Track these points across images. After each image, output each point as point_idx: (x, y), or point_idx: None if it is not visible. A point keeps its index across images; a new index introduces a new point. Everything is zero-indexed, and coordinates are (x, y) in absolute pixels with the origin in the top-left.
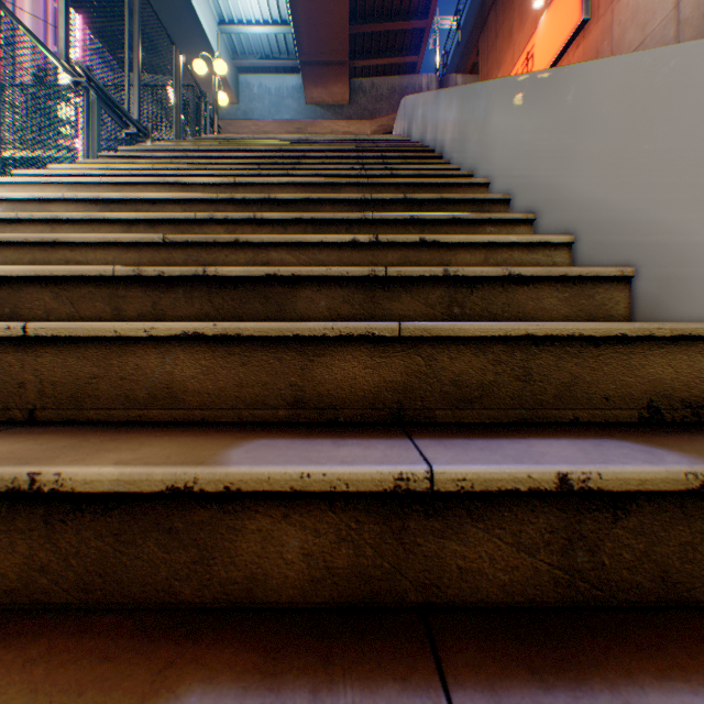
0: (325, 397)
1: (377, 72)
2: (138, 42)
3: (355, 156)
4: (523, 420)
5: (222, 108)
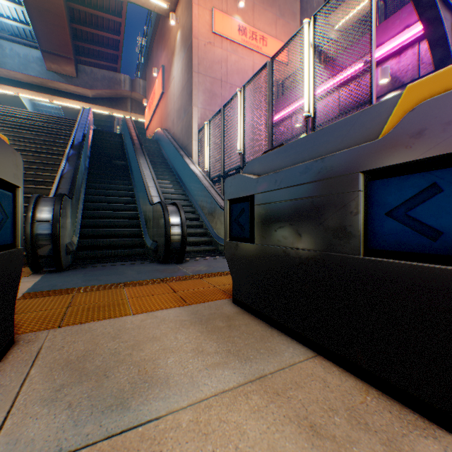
0: None
1: (96, 65)
2: None
3: (44, 139)
4: None
5: None
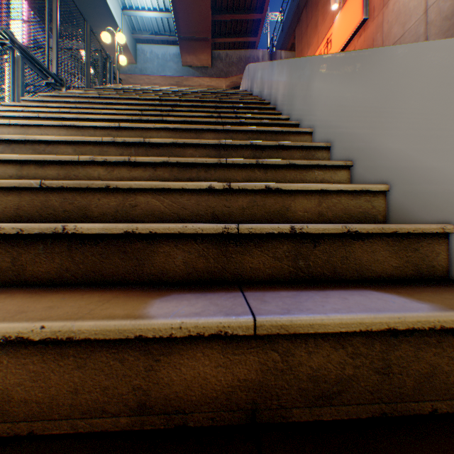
0: (172, 400)
1: (230, 46)
2: (56, 16)
3: (214, 106)
4: (382, 414)
5: (125, 66)
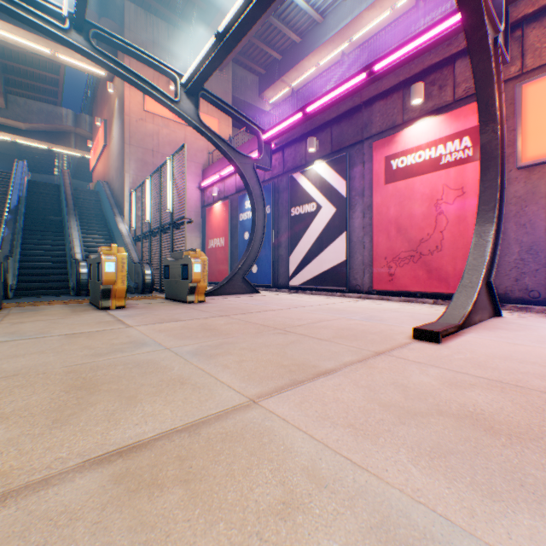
0: None
1: (31, 96)
2: None
3: None
4: None
5: None
